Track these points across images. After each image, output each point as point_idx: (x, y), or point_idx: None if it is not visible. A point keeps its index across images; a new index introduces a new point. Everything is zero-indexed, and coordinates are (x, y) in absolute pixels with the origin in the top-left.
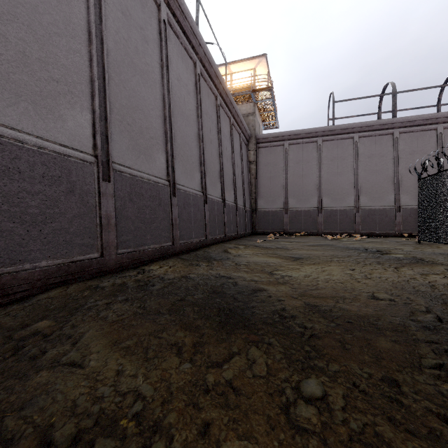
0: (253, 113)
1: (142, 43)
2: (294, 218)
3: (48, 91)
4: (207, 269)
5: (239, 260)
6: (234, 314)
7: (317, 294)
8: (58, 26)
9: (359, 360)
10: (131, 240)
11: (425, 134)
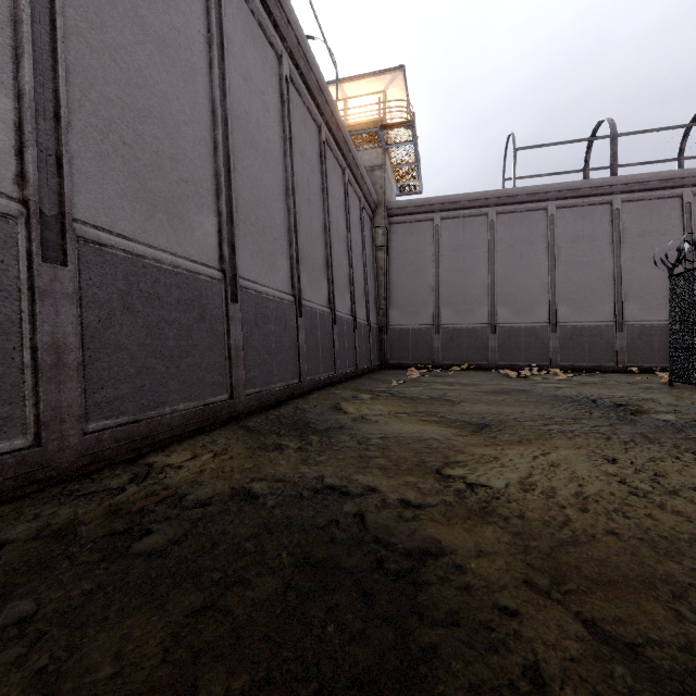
0: (382, 166)
1: None
2: (450, 341)
3: None
4: (296, 464)
5: (363, 433)
6: None
7: (592, 569)
8: None
9: None
10: (128, 397)
11: (663, 204)
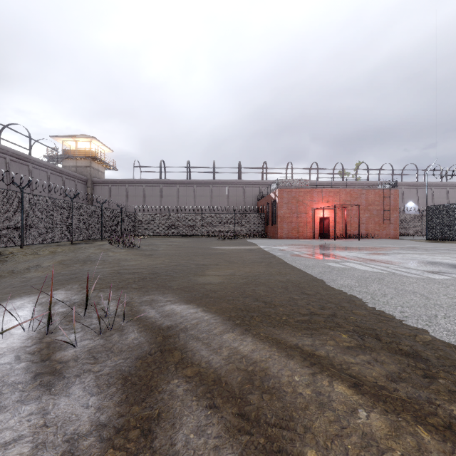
0: (90, 166)
1: None
2: None
3: None
4: None
5: None
6: None
7: None
8: None
9: None
10: None
11: (173, 188)
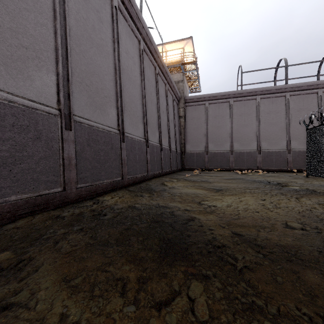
0: (182, 81)
1: (98, 22)
2: (212, 158)
3: (18, 55)
4: (149, 200)
5: (173, 192)
6: (172, 244)
7: (240, 223)
8: (27, 3)
9: (295, 298)
10: (89, 176)
11: (309, 96)
